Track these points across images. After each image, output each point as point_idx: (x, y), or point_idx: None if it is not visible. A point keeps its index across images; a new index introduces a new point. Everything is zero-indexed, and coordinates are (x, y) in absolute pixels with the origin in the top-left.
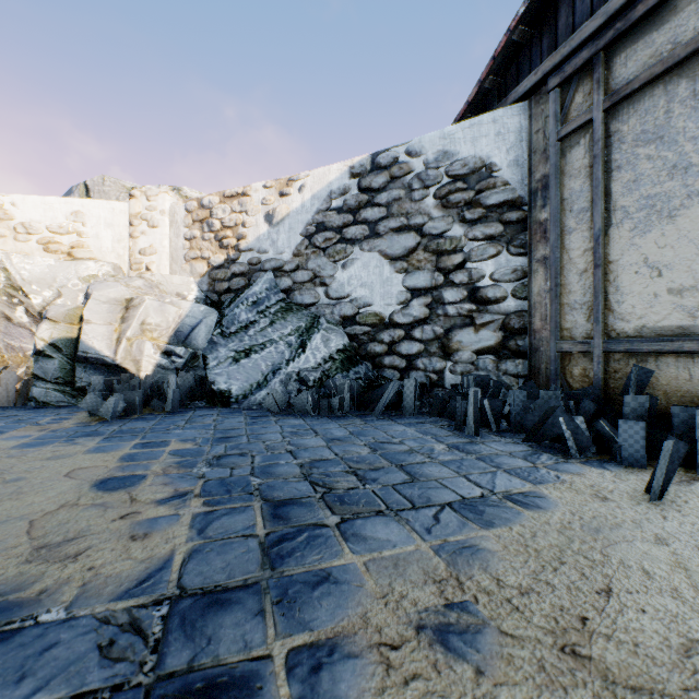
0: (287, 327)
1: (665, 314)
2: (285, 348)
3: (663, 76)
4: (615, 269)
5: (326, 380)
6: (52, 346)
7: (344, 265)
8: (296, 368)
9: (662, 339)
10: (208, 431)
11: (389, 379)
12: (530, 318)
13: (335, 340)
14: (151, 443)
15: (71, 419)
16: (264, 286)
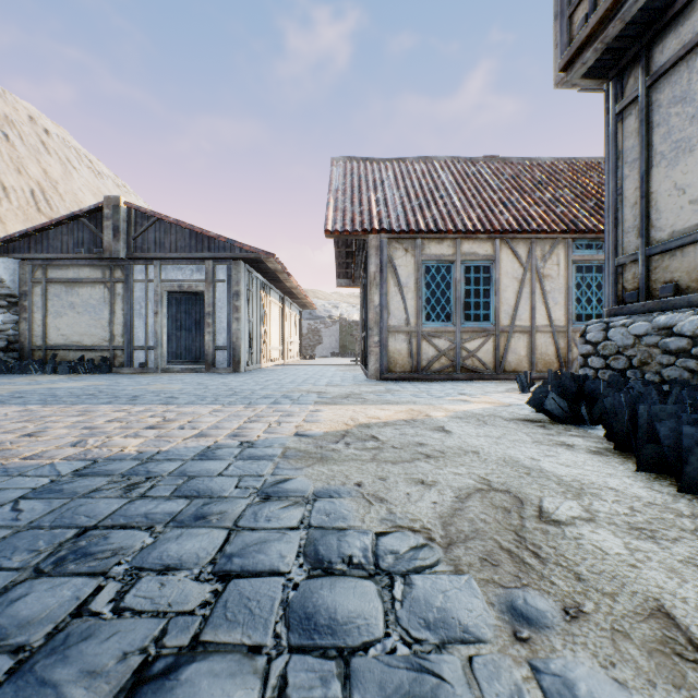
0: None
1: (61, 340)
2: None
3: (61, 283)
4: (49, 327)
5: None
6: None
7: None
8: None
9: (60, 346)
10: None
11: None
12: (21, 338)
13: None
14: None
15: None
16: None
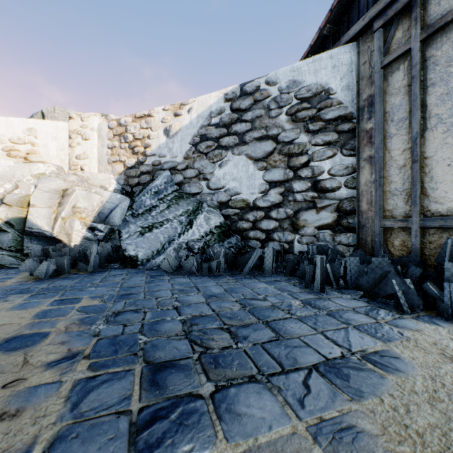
0: (179, 209)
1: None
2: (178, 225)
3: None
4: (430, 163)
5: (207, 248)
6: (7, 223)
7: (220, 165)
8: (185, 239)
9: None
10: (114, 289)
11: (253, 247)
12: (358, 202)
13: (214, 219)
14: (66, 300)
15: (14, 278)
16: (163, 181)
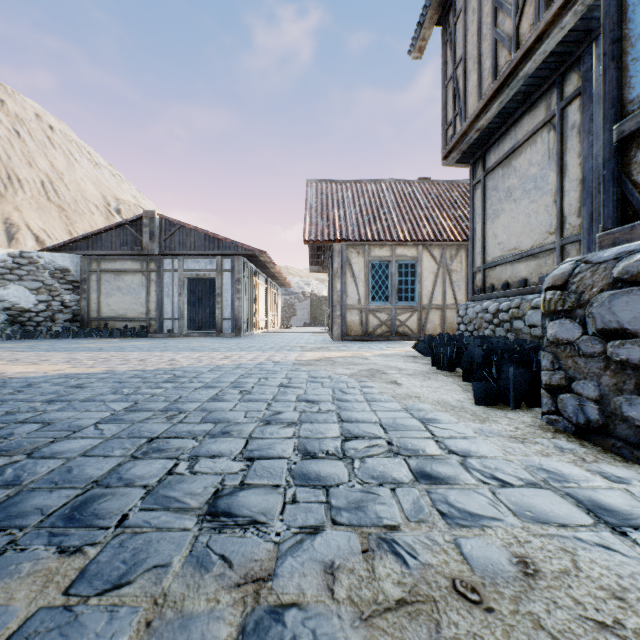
0: None
1: (111, 313)
2: None
3: (111, 272)
4: (102, 304)
5: (5, 330)
6: None
7: (6, 288)
8: None
9: (110, 318)
10: None
11: (30, 330)
12: (81, 312)
13: (3, 316)
14: None
15: None
16: None
